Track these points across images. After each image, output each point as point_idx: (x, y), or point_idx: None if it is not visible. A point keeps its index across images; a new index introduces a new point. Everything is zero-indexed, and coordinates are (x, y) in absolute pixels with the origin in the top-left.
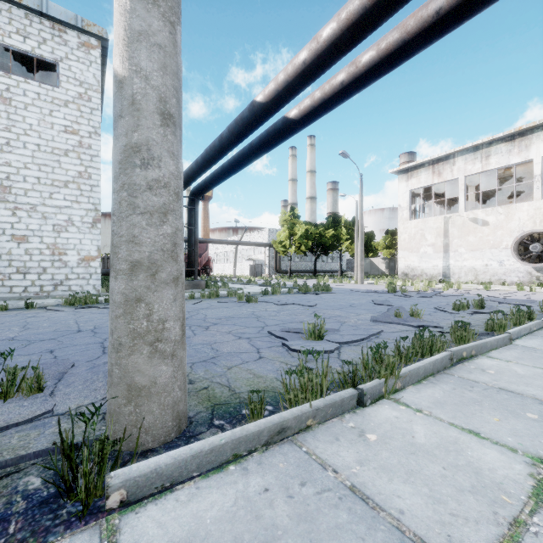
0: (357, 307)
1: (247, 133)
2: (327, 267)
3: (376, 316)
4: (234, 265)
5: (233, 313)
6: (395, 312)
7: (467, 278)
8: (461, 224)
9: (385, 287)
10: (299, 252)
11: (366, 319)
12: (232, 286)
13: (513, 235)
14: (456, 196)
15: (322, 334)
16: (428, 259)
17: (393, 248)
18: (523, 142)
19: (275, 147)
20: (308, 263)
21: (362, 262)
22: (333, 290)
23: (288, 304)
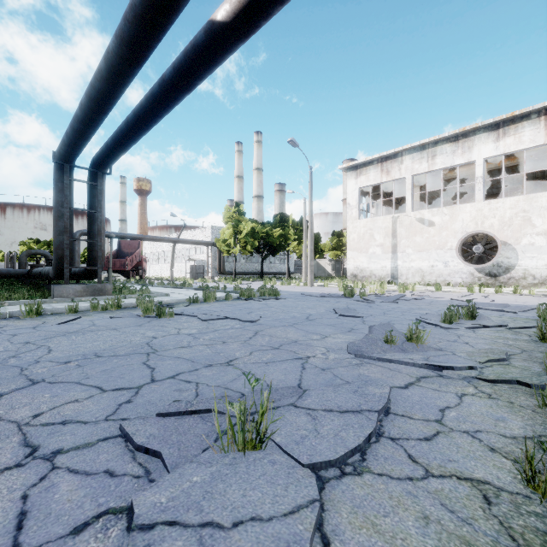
0: (317, 321)
1: (145, 40)
2: (275, 269)
3: (355, 342)
4: (171, 266)
5: (112, 343)
6: (386, 335)
7: (415, 279)
8: (408, 224)
9: (339, 289)
10: (244, 252)
11: (339, 348)
12: (159, 290)
13: (457, 236)
14: (403, 195)
15: (266, 430)
16: (376, 259)
17: (339, 249)
18: (466, 143)
19: (198, 81)
20: (255, 264)
21: (312, 262)
22: (282, 294)
23: (219, 318)
